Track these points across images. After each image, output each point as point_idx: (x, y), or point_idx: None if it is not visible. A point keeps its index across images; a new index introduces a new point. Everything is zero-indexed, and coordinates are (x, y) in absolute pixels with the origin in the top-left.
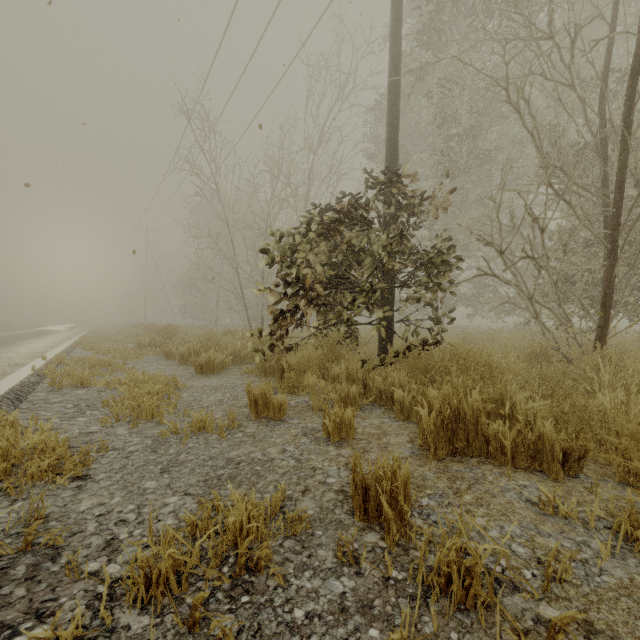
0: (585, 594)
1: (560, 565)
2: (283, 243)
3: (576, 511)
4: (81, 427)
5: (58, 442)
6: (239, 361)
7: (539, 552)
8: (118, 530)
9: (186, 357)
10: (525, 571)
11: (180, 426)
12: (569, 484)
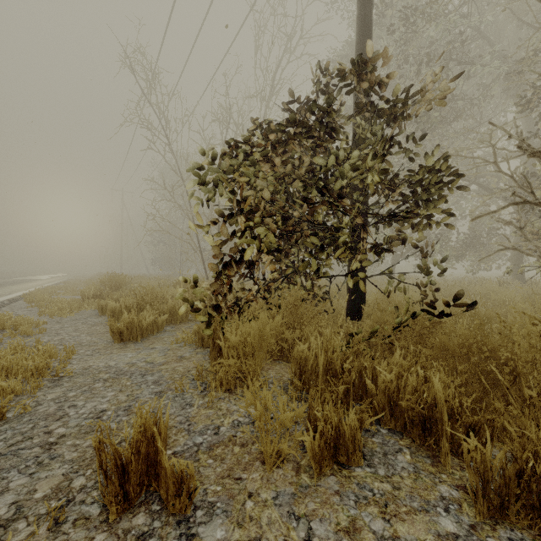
0: None
1: None
2: (225, 165)
3: None
4: None
5: None
6: (180, 319)
7: None
8: None
9: (117, 314)
10: None
11: None
12: None
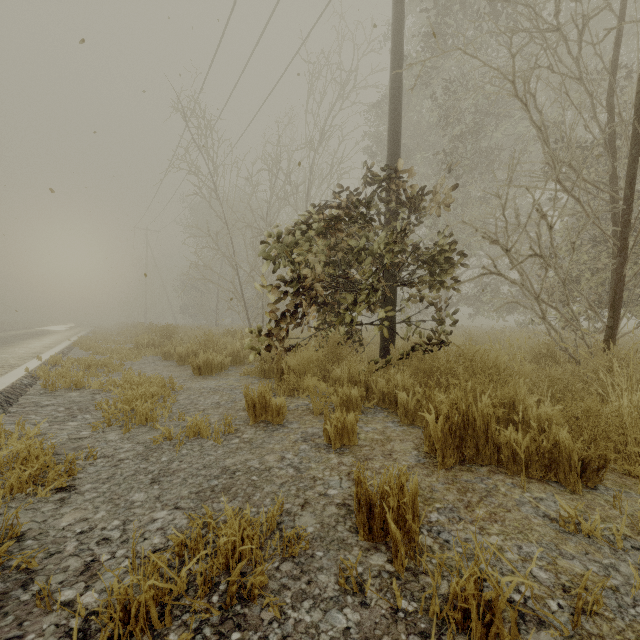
0: (620, 630)
1: (591, 596)
2: (283, 241)
3: (600, 529)
4: (71, 432)
5: (41, 450)
6: (238, 362)
7: (563, 578)
8: (99, 550)
9: (184, 358)
10: (550, 601)
11: (174, 431)
12: (588, 497)
